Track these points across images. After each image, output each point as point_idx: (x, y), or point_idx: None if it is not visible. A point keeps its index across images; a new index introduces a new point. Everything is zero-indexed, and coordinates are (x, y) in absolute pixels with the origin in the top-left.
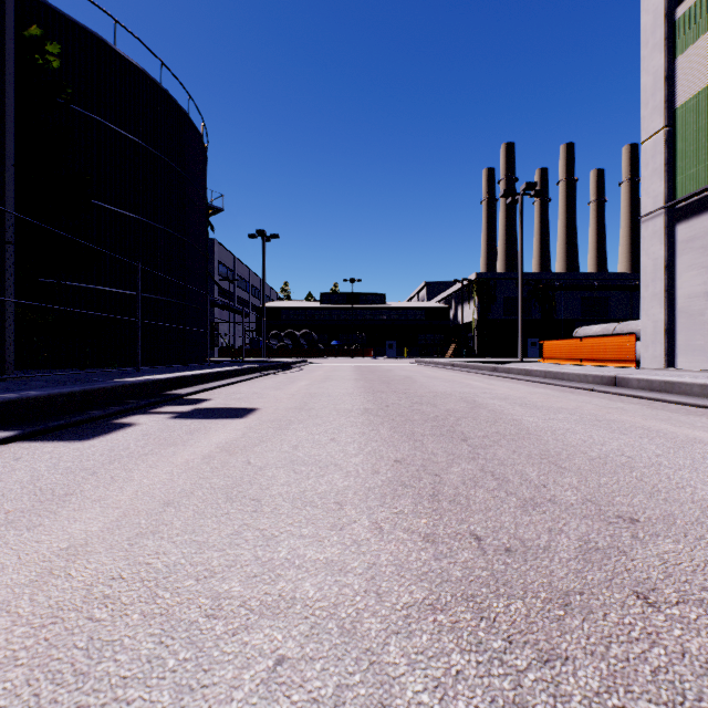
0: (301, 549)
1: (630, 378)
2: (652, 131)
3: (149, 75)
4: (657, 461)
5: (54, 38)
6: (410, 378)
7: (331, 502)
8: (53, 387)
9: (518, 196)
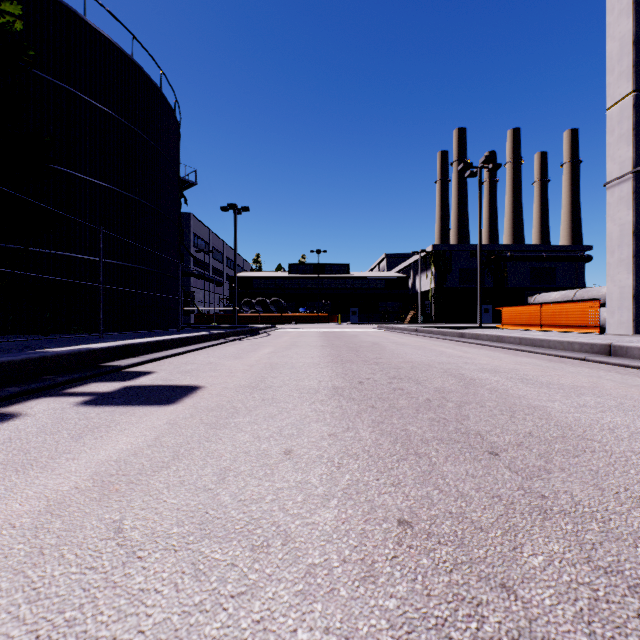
0: None
1: (629, 347)
2: (618, 96)
3: (120, 48)
4: None
5: (22, 5)
6: (378, 345)
7: None
8: None
9: (476, 169)
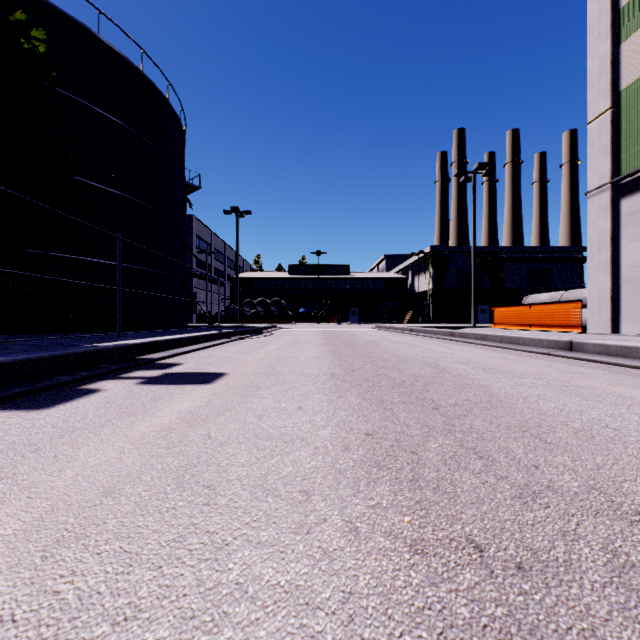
0: (257, 566)
1: (585, 343)
2: (597, 112)
3: (131, 62)
4: None
5: (42, 26)
6: (373, 343)
7: (296, 491)
8: (22, 353)
9: (471, 175)
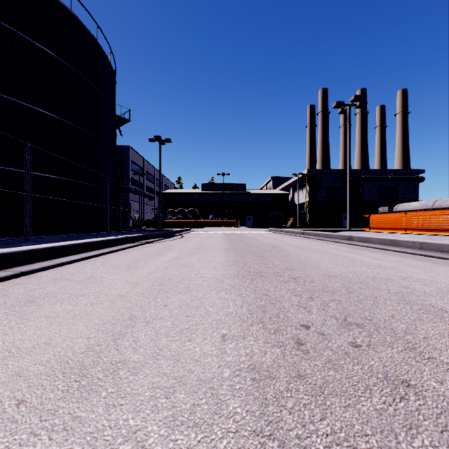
0: None
1: None
2: None
3: (60, 1)
4: None
5: None
6: (279, 248)
7: None
8: None
9: (346, 107)
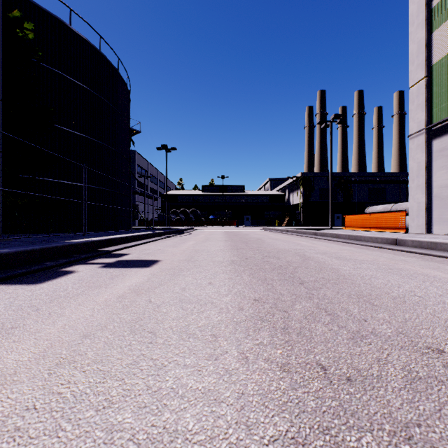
0: (184, 378)
1: (406, 240)
2: (416, 79)
3: (92, 45)
4: (441, 300)
5: (31, 20)
6: (261, 240)
7: (208, 335)
8: (21, 246)
9: (329, 123)
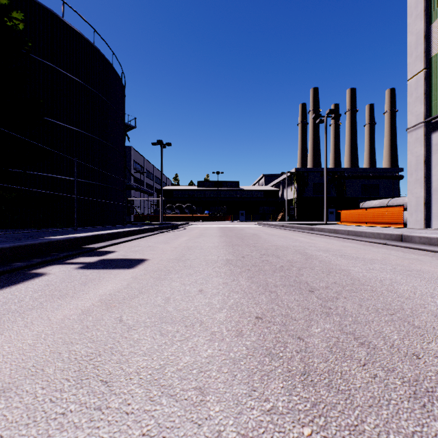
0: None
1: (413, 236)
2: (415, 72)
3: (86, 38)
4: None
5: (22, 11)
6: (257, 235)
7: (191, 388)
8: None
9: (324, 118)
